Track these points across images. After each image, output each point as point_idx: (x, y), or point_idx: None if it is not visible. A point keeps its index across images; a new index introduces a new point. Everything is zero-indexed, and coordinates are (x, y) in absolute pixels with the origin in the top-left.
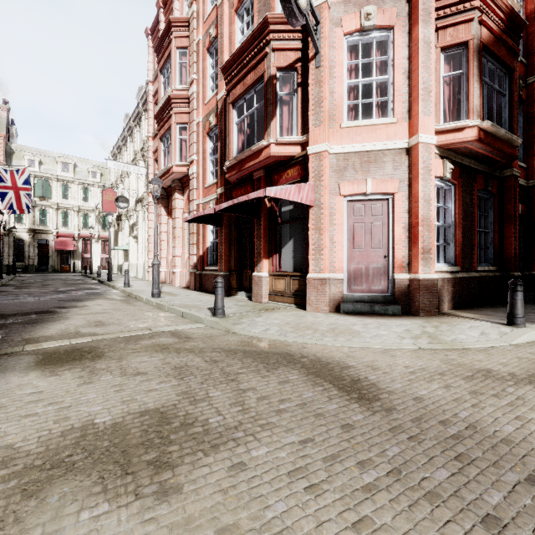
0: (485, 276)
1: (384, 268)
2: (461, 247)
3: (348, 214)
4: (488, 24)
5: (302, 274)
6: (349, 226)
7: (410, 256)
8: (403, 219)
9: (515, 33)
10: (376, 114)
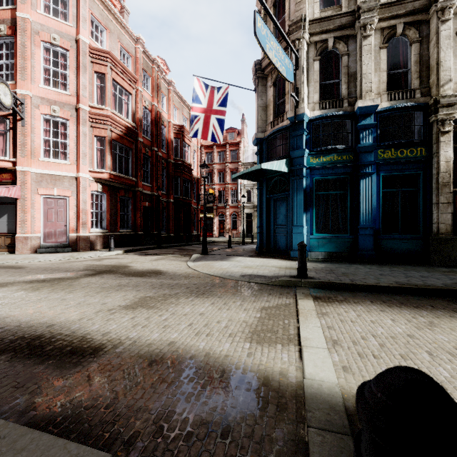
0: (124, 234)
1: (65, 231)
2: (109, 221)
3: (44, 204)
4: (115, 132)
5: (13, 235)
6: (44, 210)
7: (77, 225)
8: (74, 209)
9: (133, 134)
10: (62, 157)
